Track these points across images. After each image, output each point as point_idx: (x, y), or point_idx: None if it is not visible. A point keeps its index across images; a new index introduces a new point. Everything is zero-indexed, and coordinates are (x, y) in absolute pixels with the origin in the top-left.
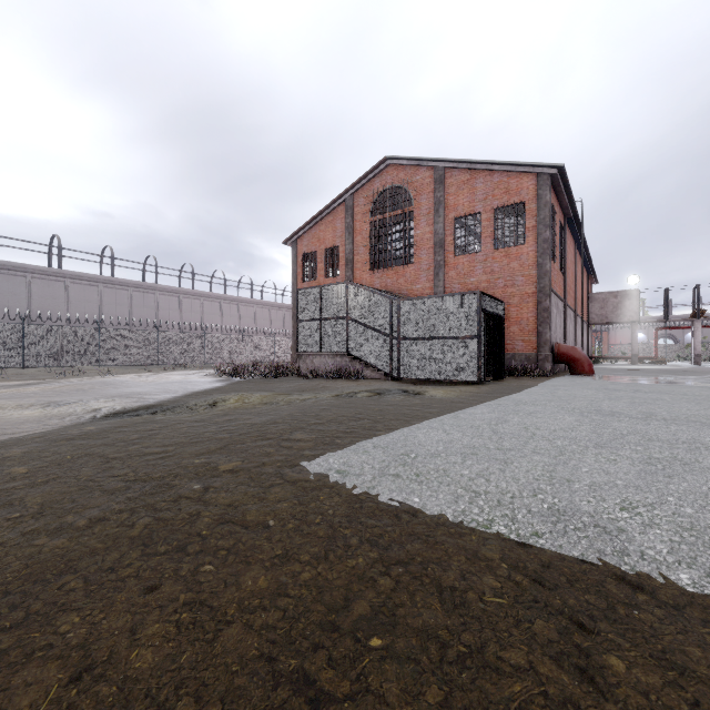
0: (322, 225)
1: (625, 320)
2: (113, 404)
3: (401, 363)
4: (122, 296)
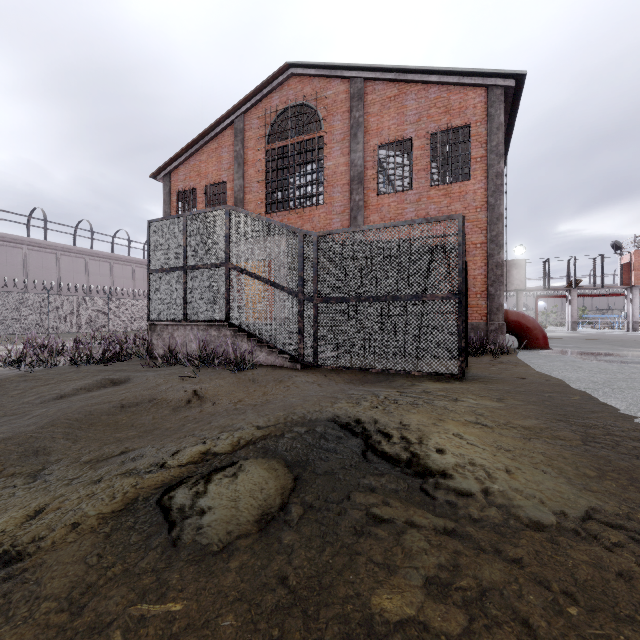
0: (203, 155)
1: (512, 288)
2: None
3: (318, 340)
4: None
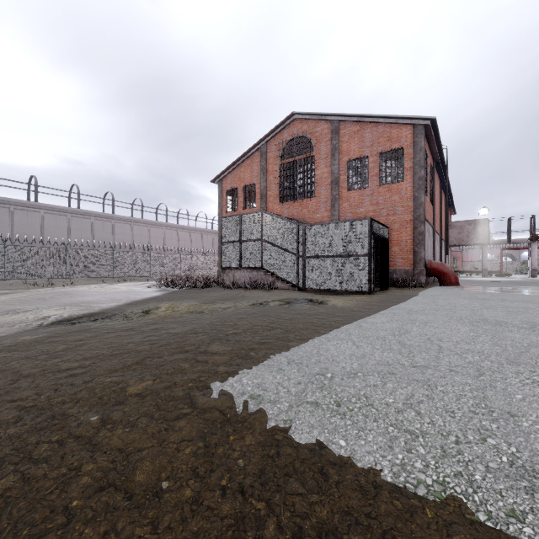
0: (242, 167)
1: (477, 242)
2: (62, 312)
3: (305, 276)
4: (86, 224)
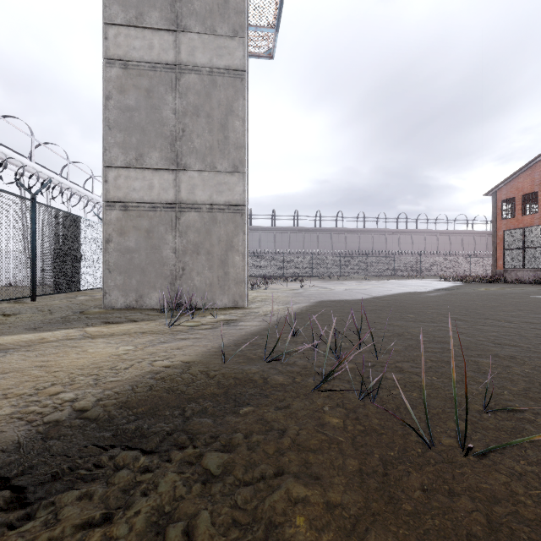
0: (520, 178)
1: None
2: (427, 288)
3: None
4: (368, 238)
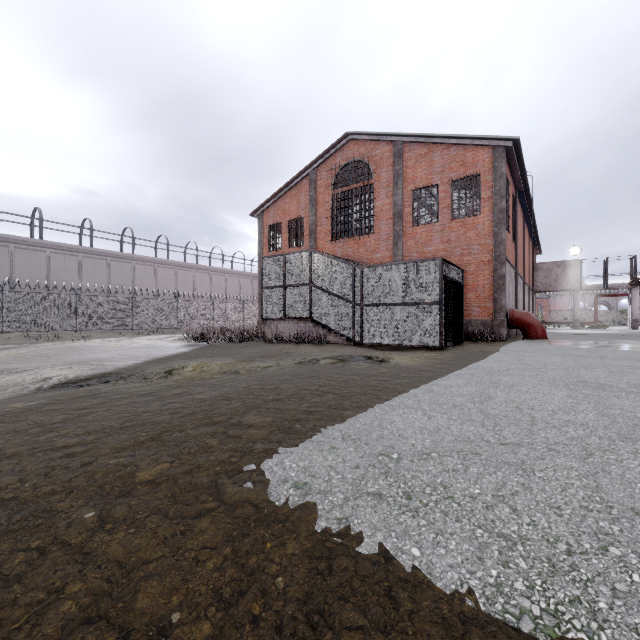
0: (287, 198)
1: (567, 287)
2: (68, 372)
3: (362, 328)
4: (100, 265)
